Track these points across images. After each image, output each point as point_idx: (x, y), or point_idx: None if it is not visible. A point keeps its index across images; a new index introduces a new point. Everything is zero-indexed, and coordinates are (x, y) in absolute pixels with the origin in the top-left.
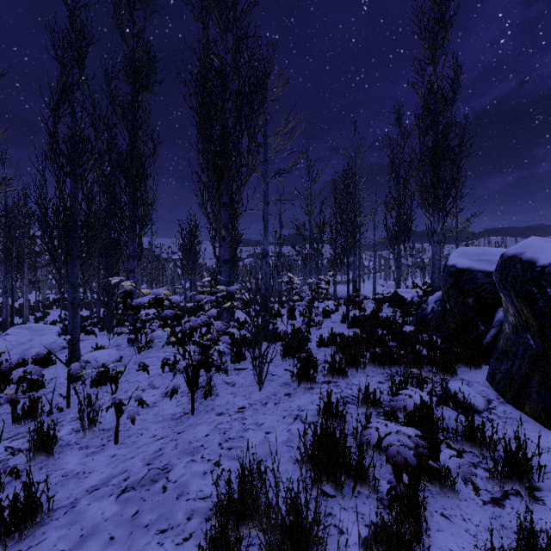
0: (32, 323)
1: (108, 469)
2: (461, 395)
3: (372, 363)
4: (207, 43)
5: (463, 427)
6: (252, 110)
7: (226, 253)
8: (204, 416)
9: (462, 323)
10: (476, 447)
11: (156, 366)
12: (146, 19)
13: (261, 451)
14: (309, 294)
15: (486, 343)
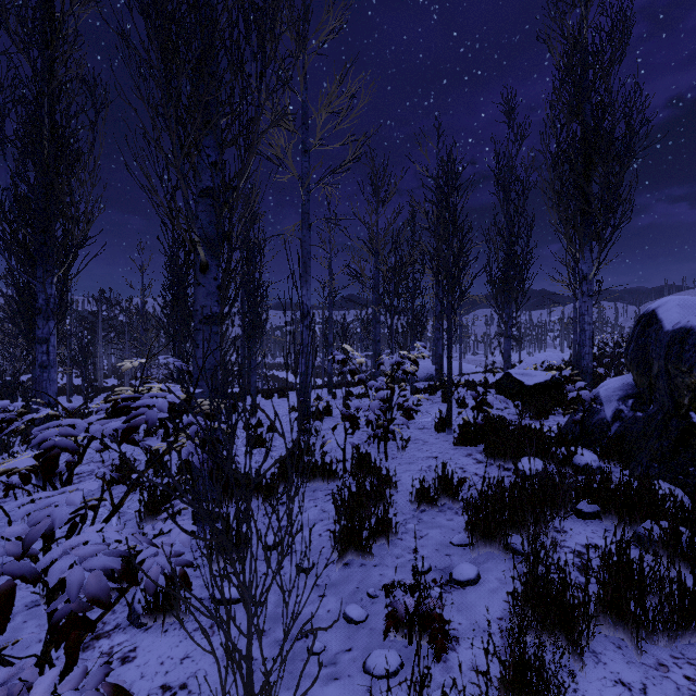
0: None
1: None
2: None
3: (607, 616)
4: None
5: None
6: None
7: (211, 301)
8: None
9: None
10: None
11: None
12: None
13: None
14: (383, 382)
15: None
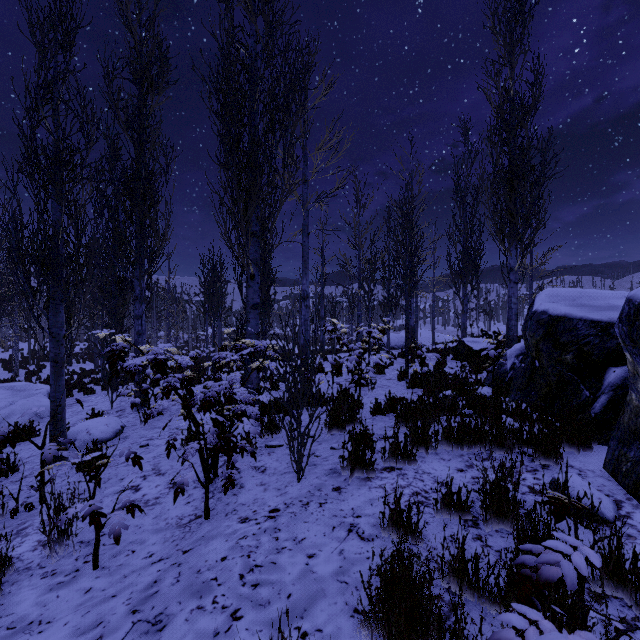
0: (23, 378)
1: (76, 617)
2: (581, 496)
3: (446, 441)
4: (230, 26)
5: (603, 559)
6: (289, 114)
7: (256, 296)
8: (222, 522)
9: (557, 385)
10: (626, 591)
11: (165, 440)
12: (157, 3)
13: (301, 591)
14: (359, 345)
15: (595, 415)
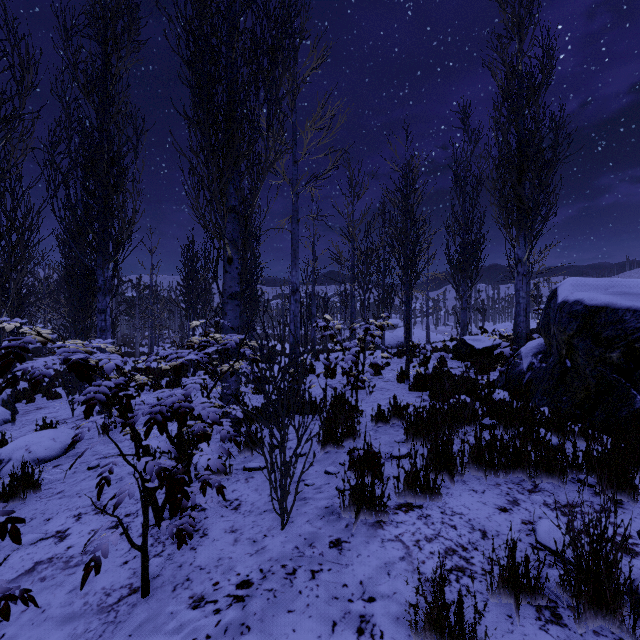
0: None
1: None
2: None
3: (475, 464)
4: None
5: None
6: (274, 63)
7: (234, 283)
8: (165, 604)
9: (598, 389)
10: None
11: (121, 459)
12: None
13: None
14: (355, 343)
15: None
